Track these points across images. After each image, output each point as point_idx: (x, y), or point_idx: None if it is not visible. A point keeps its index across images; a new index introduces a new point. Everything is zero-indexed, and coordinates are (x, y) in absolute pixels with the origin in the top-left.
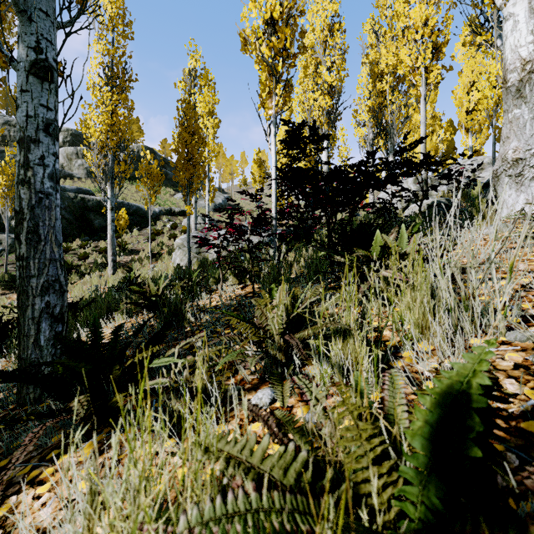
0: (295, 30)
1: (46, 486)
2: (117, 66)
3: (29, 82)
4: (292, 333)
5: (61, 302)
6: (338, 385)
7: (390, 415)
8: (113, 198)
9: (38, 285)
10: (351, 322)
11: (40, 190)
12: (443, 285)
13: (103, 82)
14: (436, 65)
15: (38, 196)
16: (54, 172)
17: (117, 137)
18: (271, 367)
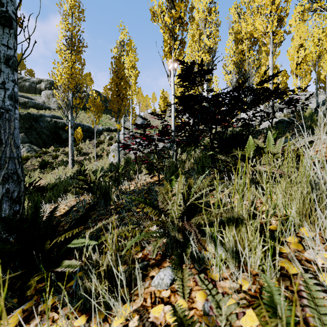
0: (187, 5)
1: None
2: (74, 37)
3: None
4: (188, 216)
5: (18, 188)
6: (254, 307)
7: None
8: (72, 120)
9: (0, 176)
10: (244, 212)
11: (1, 107)
12: (326, 179)
13: (66, 47)
14: (280, 30)
15: (0, 111)
16: (13, 94)
17: (74, 82)
18: (171, 245)
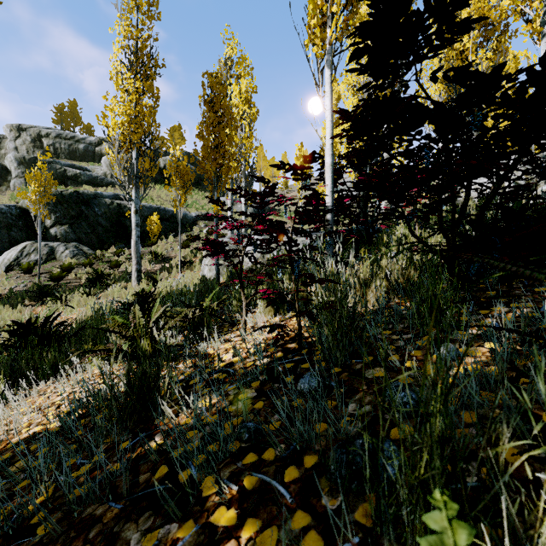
0: None
1: None
2: (141, 49)
3: None
4: None
5: None
6: None
7: None
8: (137, 199)
9: None
10: None
11: None
12: None
13: (125, 67)
14: None
15: None
16: None
17: (140, 130)
18: None
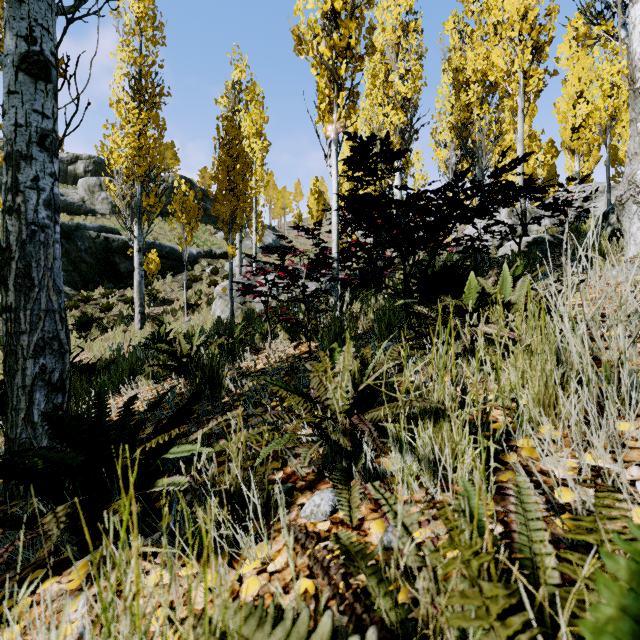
0: (362, 24)
1: (16, 628)
2: (145, 77)
3: (19, 80)
4: (361, 410)
5: (61, 366)
6: (439, 508)
7: (524, 560)
8: (140, 237)
9: (31, 344)
10: (446, 399)
11: (33, 221)
12: (577, 347)
13: (129, 96)
14: (538, 69)
15: (31, 229)
16: (52, 198)
17: (145, 163)
18: (333, 457)
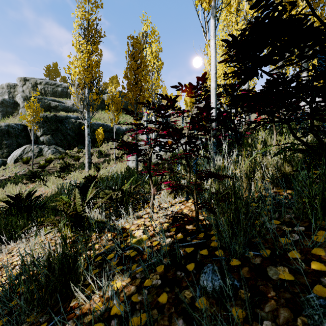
0: None
1: None
2: (90, 26)
3: None
4: None
5: None
6: None
7: None
8: (88, 118)
9: None
10: None
11: None
12: None
13: (81, 37)
14: None
15: None
16: None
17: (90, 75)
18: None
